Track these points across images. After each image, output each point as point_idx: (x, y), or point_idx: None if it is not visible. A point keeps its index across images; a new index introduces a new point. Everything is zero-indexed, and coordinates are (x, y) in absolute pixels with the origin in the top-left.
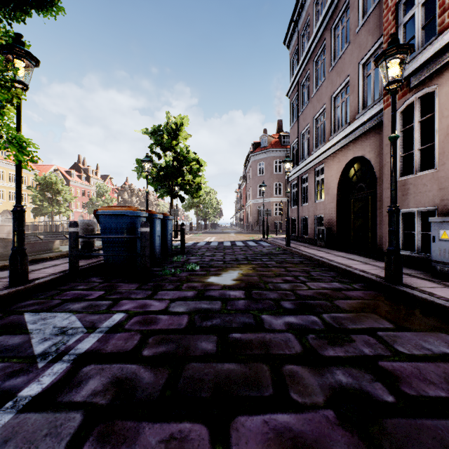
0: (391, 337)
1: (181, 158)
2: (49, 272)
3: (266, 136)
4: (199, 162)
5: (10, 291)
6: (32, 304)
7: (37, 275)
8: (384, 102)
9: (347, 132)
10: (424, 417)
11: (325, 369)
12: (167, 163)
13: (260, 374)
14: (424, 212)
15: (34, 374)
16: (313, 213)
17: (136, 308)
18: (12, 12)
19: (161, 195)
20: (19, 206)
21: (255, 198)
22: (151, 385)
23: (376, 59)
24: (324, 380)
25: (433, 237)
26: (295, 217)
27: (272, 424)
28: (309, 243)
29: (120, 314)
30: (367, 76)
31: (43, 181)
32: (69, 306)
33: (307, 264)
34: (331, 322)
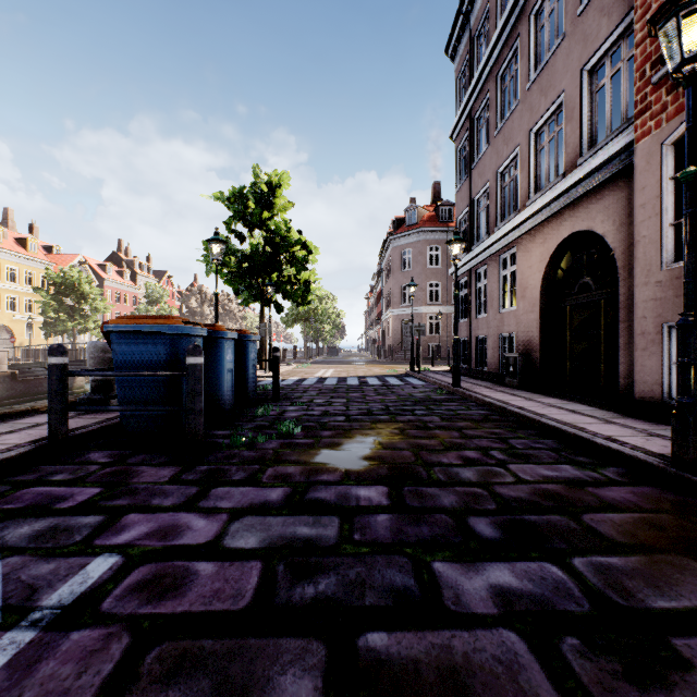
0: None
1: (277, 241)
2: (11, 442)
3: (415, 208)
4: (307, 247)
5: None
6: None
7: None
8: (637, 129)
9: (561, 189)
10: None
11: None
12: (253, 248)
13: None
14: None
15: None
16: (497, 330)
17: (151, 537)
18: None
19: (245, 301)
20: None
21: (398, 306)
22: None
23: (655, 15)
24: None
25: None
26: (464, 336)
27: None
28: (490, 380)
29: (107, 558)
30: (597, 89)
31: (59, 279)
32: (7, 531)
33: (498, 421)
34: (601, 586)
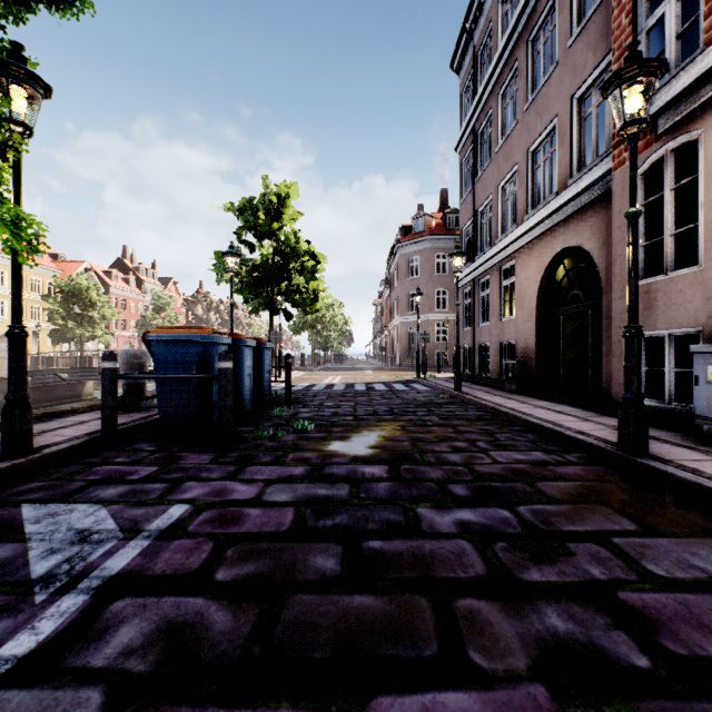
0: (635, 546)
1: (286, 251)
2: (69, 434)
3: (422, 215)
4: (316, 256)
5: (2, 467)
6: (37, 489)
7: (49, 439)
8: (615, 159)
9: (553, 207)
10: (705, 697)
11: (528, 606)
12: (264, 259)
13: (416, 616)
14: (678, 336)
15: (27, 616)
16: (499, 338)
17: (208, 495)
18: (5, 7)
19: (255, 309)
20: (17, 327)
21: (405, 314)
22: (228, 636)
23: (604, 85)
24: (526, 627)
25: (697, 377)
26: (468, 344)
27: (438, 711)
28: (492, 385)
29: (181, 506)
30: (585, 117)
31: (67, 287)
32: (98, 492)
33: (490, 420)
34: (533, 520)
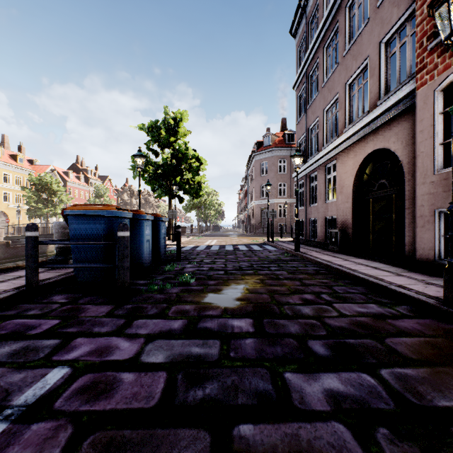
0: None
1: (179, 156)
2: (1, 288)
3: (269, 134)
4: (199, 160)
5: None
6: None
7: None
8: (418, 81)
9: (367, 121)
10: None
11: None
12: (164, 161)
13: None
14: None
15: None
16: (324, 214)
17: (91, 355)
18: None
19: (159, 195)
20: None
21: (258, 199)
22: None
23: (432, 2)
24: None
25: None
26: (302, 218)
27: None
28: (319, 247)
29: (60, 370)
30: (390, 55)
31: (37, 181)
32: None
33: (325, 274)
34: (401, 390)
